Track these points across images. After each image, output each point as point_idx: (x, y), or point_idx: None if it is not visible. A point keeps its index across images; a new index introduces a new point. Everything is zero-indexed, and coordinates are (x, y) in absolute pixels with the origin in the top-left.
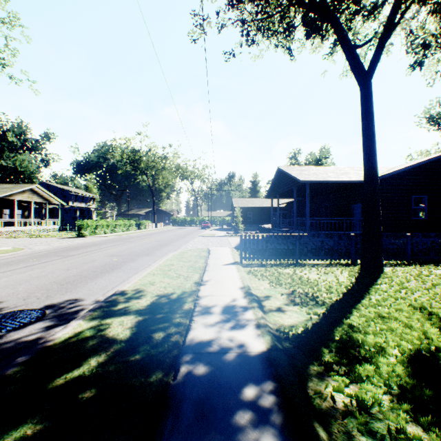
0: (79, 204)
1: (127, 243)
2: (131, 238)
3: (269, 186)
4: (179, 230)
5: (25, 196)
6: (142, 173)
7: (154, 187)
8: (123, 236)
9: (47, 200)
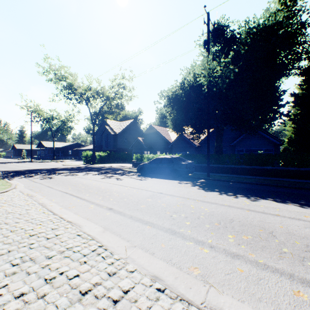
0: None
1: None
2: None
3: (38, 145)
4: None
5: None
6: None
7: None
8: None
9: None
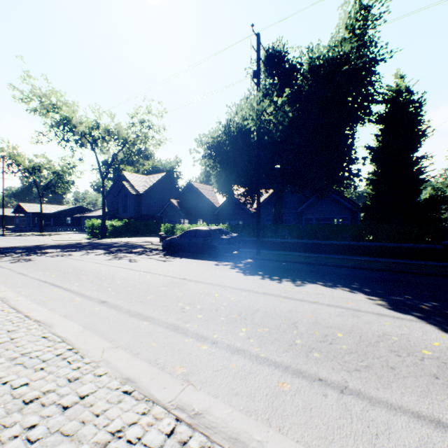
0: None
1: None
2: None
3: (15, 209)
4: None
5: None
6: None
7: None
8: None
9: None
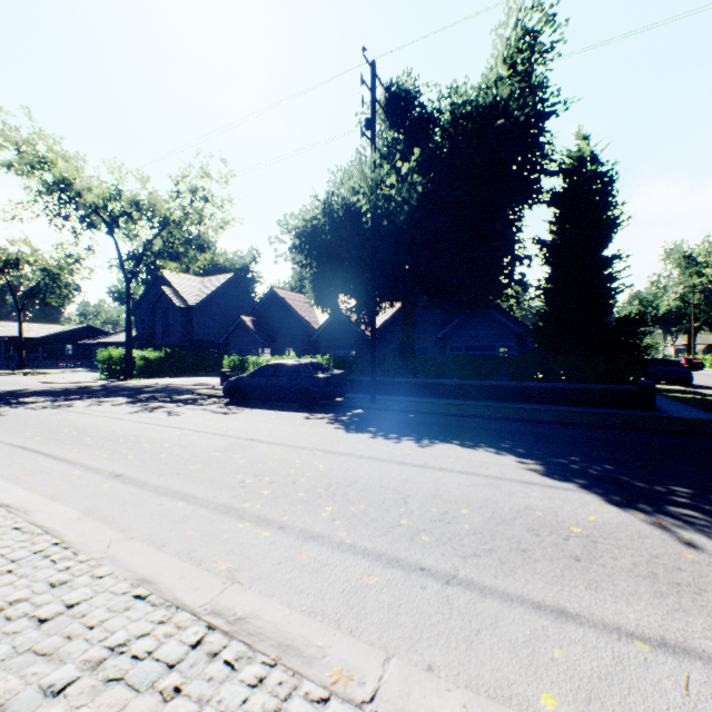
0: None
1: None
2: None
3: None
4: None
5: None
6: None
7: None
8: None
9: None
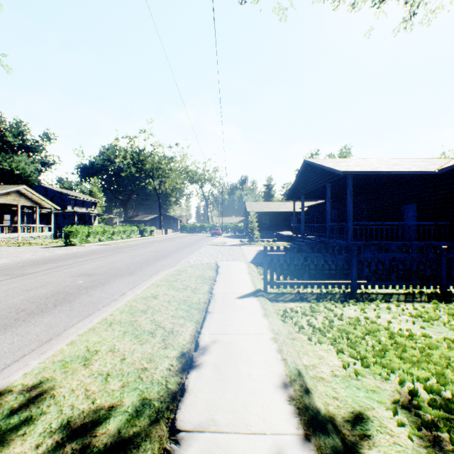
0: (79, 209)
1: (117, 254)
2: (126, 248)
3: (292, 184)
4: (186, 237)
5: (10, 199)
6: (147, 176)
7: (160, 190)
8: (119, 245)
9: (38, 203)
